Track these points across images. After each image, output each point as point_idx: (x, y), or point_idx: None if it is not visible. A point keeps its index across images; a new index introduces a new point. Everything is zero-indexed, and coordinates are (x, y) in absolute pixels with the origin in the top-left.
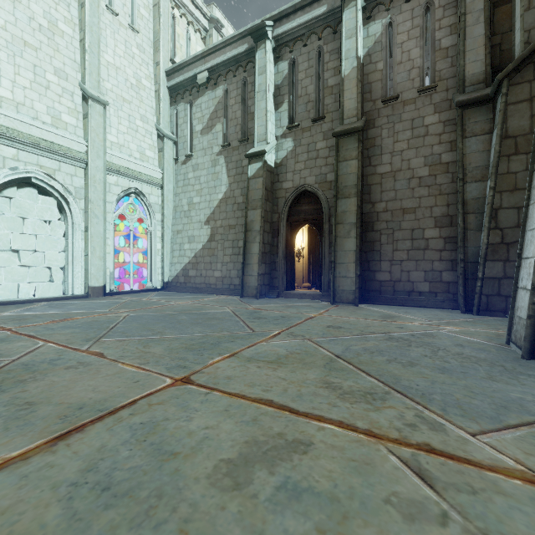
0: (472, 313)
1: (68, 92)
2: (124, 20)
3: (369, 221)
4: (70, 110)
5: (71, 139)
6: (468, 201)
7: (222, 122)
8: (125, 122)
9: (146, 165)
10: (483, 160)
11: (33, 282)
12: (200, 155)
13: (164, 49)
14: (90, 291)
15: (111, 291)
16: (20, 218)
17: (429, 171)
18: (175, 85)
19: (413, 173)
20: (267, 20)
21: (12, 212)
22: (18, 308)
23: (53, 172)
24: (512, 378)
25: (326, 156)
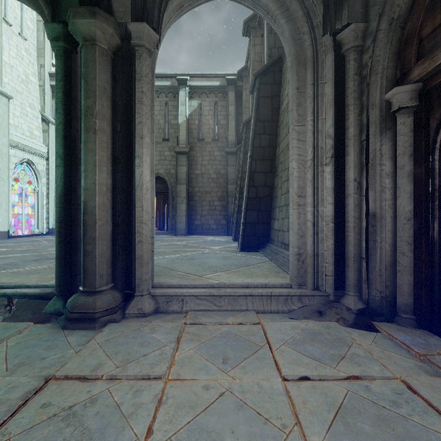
0: (229, 235)
1: None
2: (15, 29)
3: (191, 196)
4: None
5: None
6: (229, 192)
7: None
8: (19, 108)
9: (36, 142)
10: (233, 176)
11: None
12: None
13: (48, 56)
14: None
15: (10, 235)
16: None
17: (216, 176)
18: None
19: (210, 176)
20: None
21: None
22: None
23: None
24: (227, 243)
25: (170, 160)
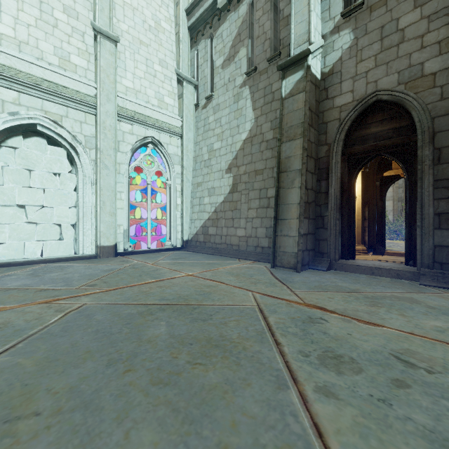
0: None
1: (78, 32)
2: None
3: None
4: (80, 52)
5: (78, 80)
6: None
7: (247, 44)
8: (142, 66)
9: (164, 112)
10: None
11: (42, 240)
12: (221, 93)
13: None
14: (99, 251)
15: (125, 250)
16: (26, 170)
17: None
18: (195, 22)
19: None
20: None
21: (17, 164)
22: None
23: (59, 119)
24: None
25: (421, 33)
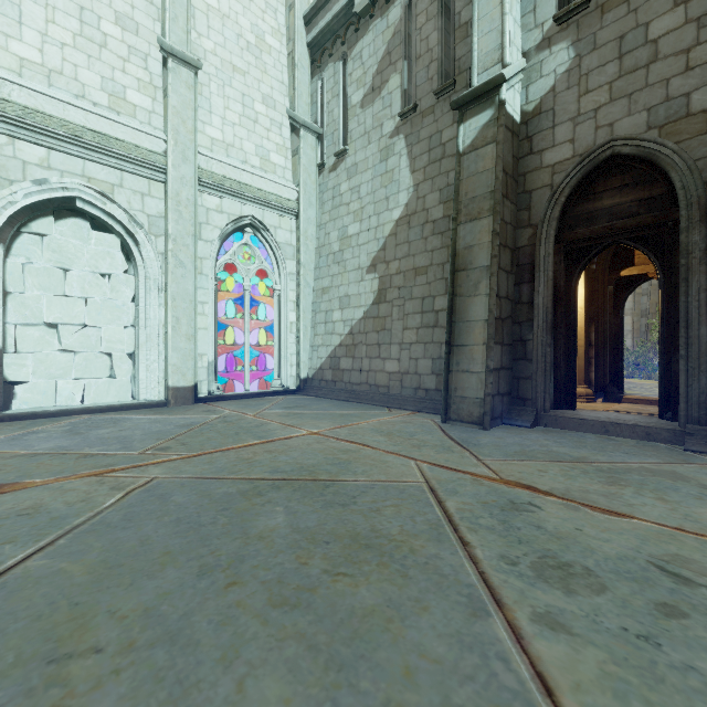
0: None
1: (138, 54)
2: None
3: None
4: (142, 84)
5: (138, 129)
6: None
7: (401, 69)
8: (236, 106)
9: (270, 178)
10: None
11: (83, 378)
12: (359, 146)
13: None
14: (170, 395)
15: (210, 394)
16: (59, 270)
17: None
18: (319, 35)
19: None
20: None
21: (45, 260)
22: (20, 429)
23: (109, 189)
24: None
25: (686, 47)
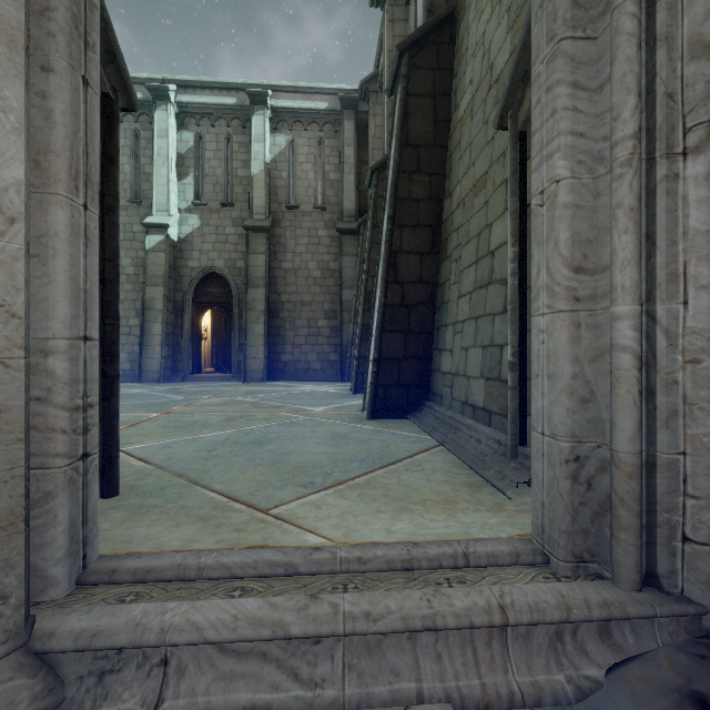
0: (345, 382)
1: None
2: None
3: (275, 309)
4: None
5: None
6: (344, 302)
7: None
8: None
9: None
10: (353, 274)
11: None
12: None
13: None
14: None
15: None
16: None
17: (321, 274)
18: None
19: (310, 273)
20: (170, 81)
21: None
22: None
23: None
24: (341, 399)
25: (236, 243)
